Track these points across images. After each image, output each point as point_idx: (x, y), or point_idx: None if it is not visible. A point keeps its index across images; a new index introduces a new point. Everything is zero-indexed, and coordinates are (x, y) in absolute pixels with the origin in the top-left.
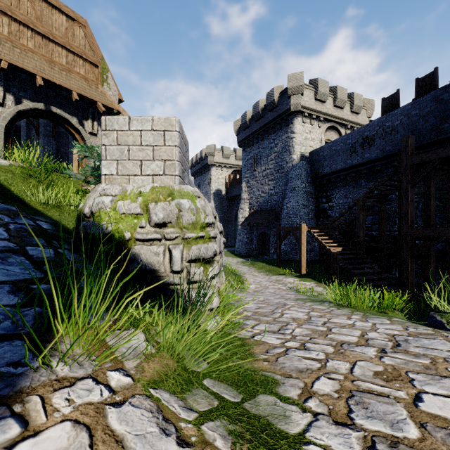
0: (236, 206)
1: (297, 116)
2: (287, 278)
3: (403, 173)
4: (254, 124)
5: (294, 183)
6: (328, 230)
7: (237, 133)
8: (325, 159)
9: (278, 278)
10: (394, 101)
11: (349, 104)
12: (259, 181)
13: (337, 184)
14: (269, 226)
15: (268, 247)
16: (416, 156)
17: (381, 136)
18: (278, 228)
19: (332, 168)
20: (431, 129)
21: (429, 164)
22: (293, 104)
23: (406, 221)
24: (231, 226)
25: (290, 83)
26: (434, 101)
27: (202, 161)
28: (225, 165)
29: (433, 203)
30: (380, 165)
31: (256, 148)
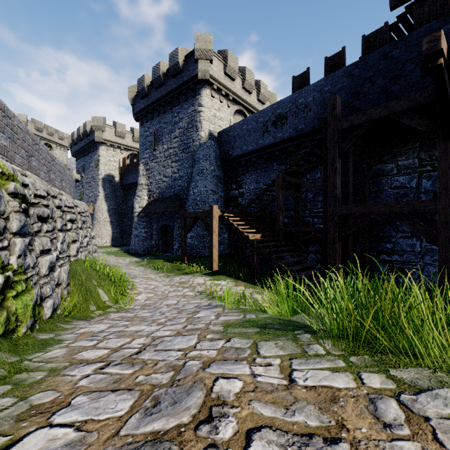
0: (133, 196)
1: (205, 87)
2: (196, 278)
3: (330, 140)
4: (154, 91)
5: (202, 165)
6: (243, 214)
7: (132, 103)
8: (236, 140)
9: (182, 279)
10: (305, 80)
11: (256, 91)
12: (160, 163)
13: (247, 168)
14: (173, 216)
15: (171, 243)
16: (345, 119)
17: (294, 113)
18: (183, 215)
19: (243, 149)
20: (343, 106)
21: (360, 128)
22: (201, 70)
23: (333, 197)
24: (127, 220)
25: (198, 43)
26: (346, 77)
27: (86, 137)
28: (119, 146)
29: (350, 181)
30: (293, 146)
31: (157, 122)
